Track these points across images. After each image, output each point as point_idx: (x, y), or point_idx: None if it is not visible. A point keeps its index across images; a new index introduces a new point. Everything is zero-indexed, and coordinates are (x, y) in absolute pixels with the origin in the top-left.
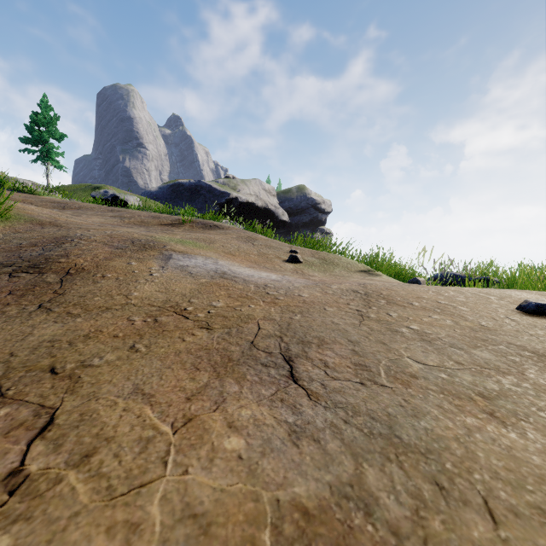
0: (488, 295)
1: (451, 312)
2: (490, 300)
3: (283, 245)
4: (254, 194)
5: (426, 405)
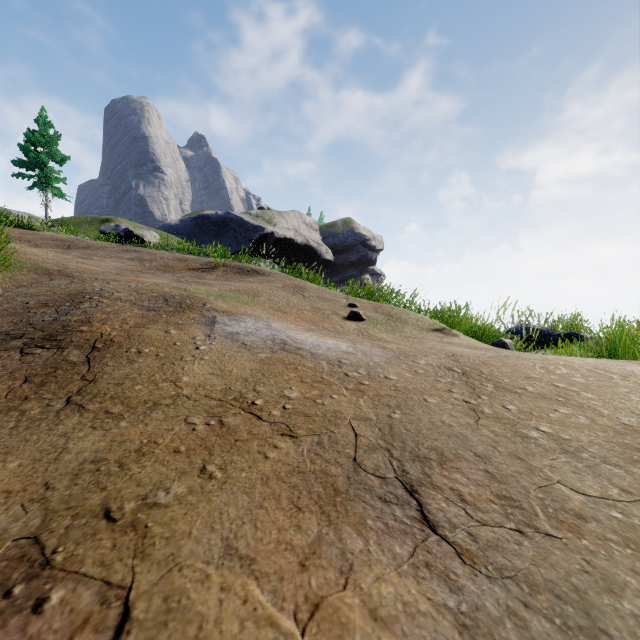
0: (608, 373)
1: (578, 402)
2: (614, 381)
3: (338, 296)
4: (293, 228)
5: (617, 570)
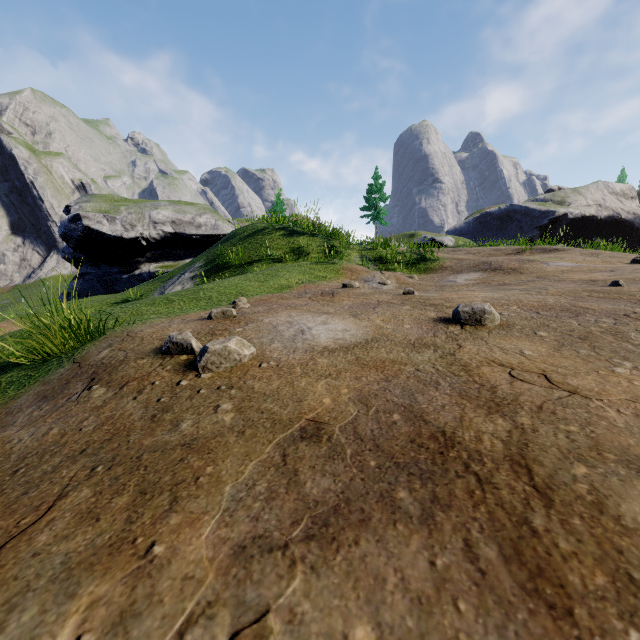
0: None
1: None
2: None
3: (629, 255)
4: (594, 203)
5: None
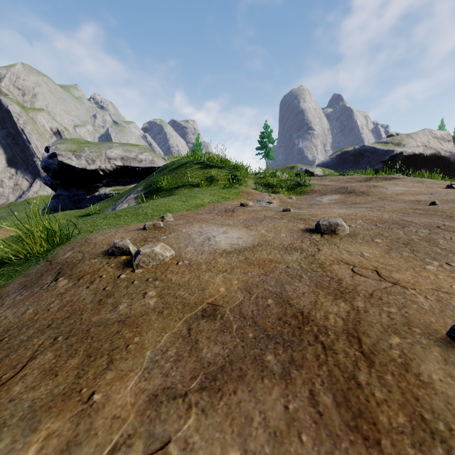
0: None
1: None
2: None
3: (445, 182)
4: (422, 144)
5: None
